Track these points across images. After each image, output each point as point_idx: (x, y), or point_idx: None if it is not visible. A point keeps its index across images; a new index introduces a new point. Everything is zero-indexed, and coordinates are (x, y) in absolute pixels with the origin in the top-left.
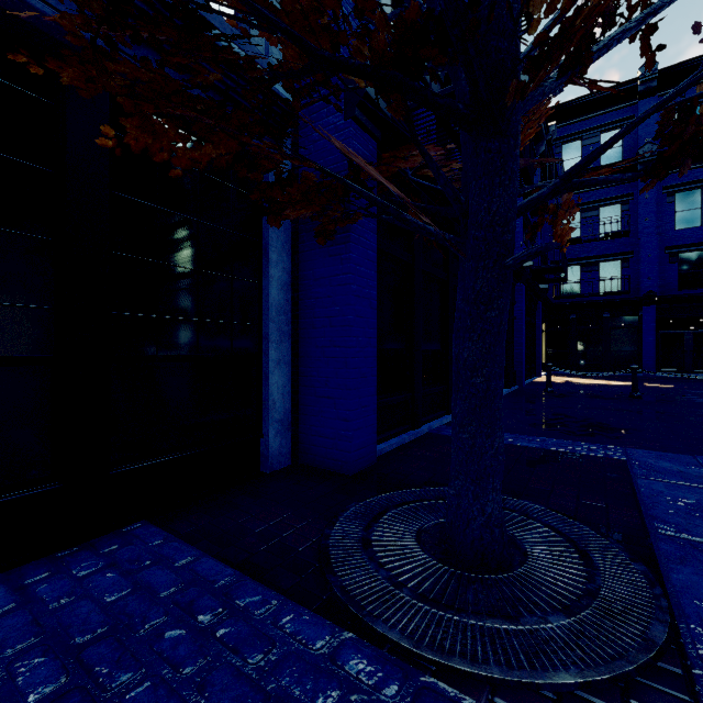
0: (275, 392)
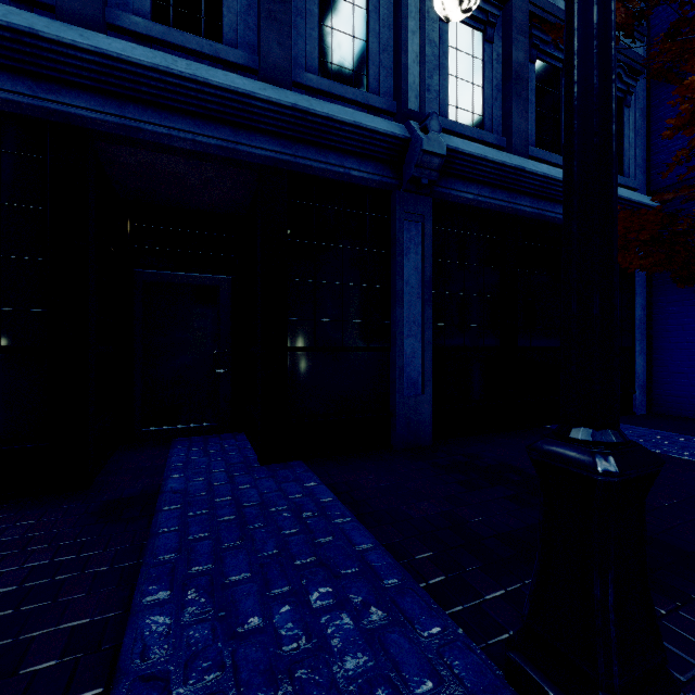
0: (638, 369)
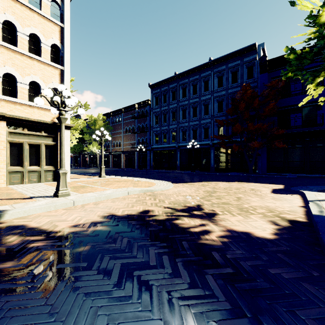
0: (258, 165)
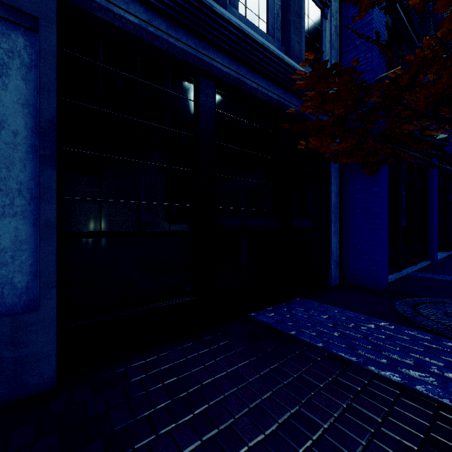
0: (333, 247)
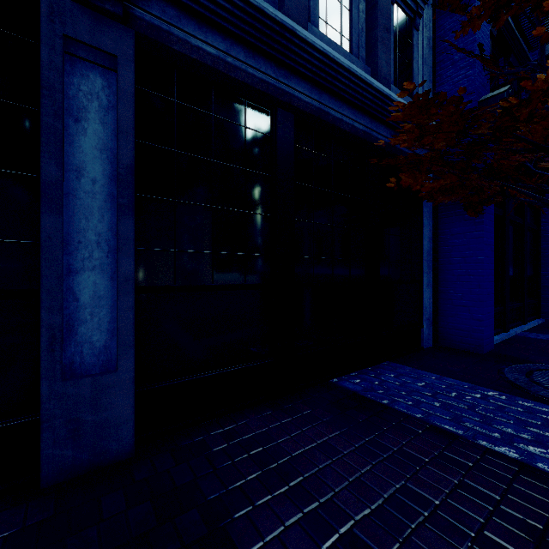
0: (426, 302)
